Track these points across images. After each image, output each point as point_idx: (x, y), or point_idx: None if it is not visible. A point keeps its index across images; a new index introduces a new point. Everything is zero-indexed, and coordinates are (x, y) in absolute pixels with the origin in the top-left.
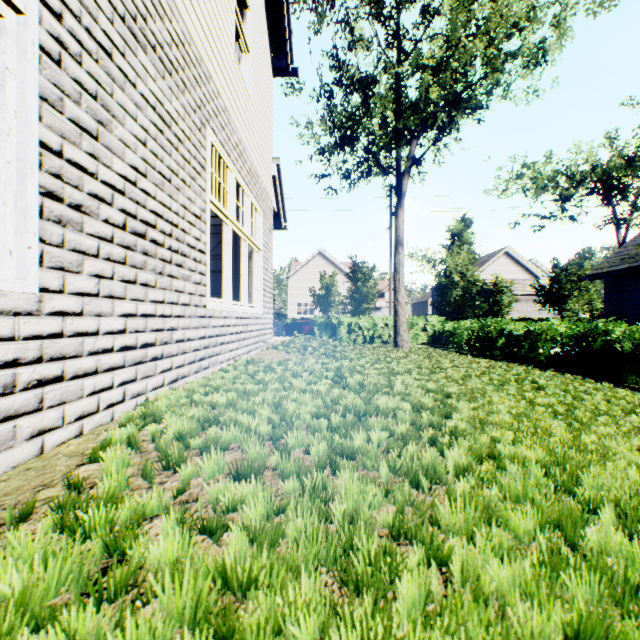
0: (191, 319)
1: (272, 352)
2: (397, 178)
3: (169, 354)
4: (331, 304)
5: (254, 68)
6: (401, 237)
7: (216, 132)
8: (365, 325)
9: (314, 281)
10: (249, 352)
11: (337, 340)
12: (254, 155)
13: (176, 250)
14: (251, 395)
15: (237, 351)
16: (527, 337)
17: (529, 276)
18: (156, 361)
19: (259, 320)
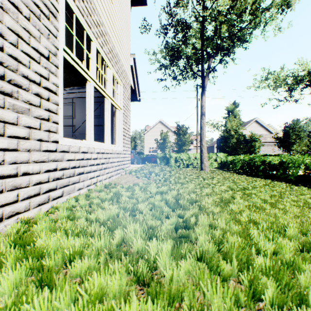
0: (31, 153)
1: (128, 176)
2: (202, 78)
3: None
4: (166, 147)
5: None
6: (204, 110)
7: None
8: (184, 158)
9: (157, 136)
10: (111, 177)
11: (169, 166)
12: (115, 43)
13: None
14: (42, 279)
15: (98, 177)
16: (281, 165)
17: (268, 133)
18: None
19: (120, 155)
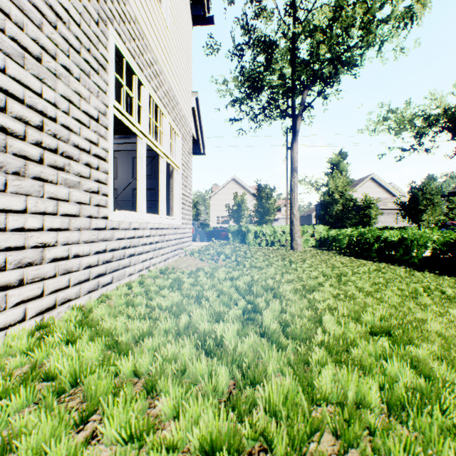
0: (81, 232)
1: (189, 258)
2: (292, 119)
3: (36, 277)
4: (241, 216)
5: (172, 3)
6: (295, 164)
7: (123, 37)
8: (267, 232)
9: (229, 200)
10: (166, 260)
11: (246, 244)
12: (172, 82)
13: (52, 148)
14: (121, 350)
15: (152, 260)
16: (401, 243)
17: (389, 195)
18: (5, 291)
19: (178, 230)
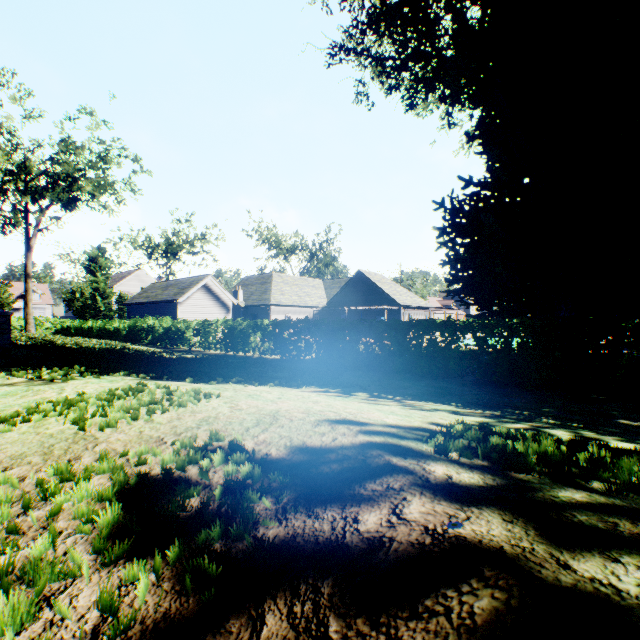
0: None
1: None
2: (28, 238)
3: None
4: None
5: None
6: (31, 273)
7: None
8: None
9: None
10: None
11: None
12: None
13: None
14: None
15: None
16: (91, 328)
17: None
18: None
19: None
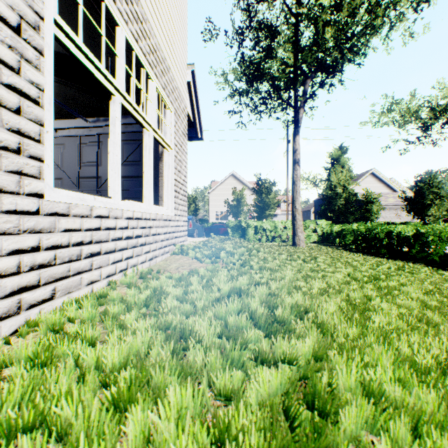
0: None
1: (182, 257)
2: (295, 109)
3: None
4: (241, 212)
5: None
6: (298, 157)
7: None
8: (268, 227)
9: (228, 195)
10: (153, 258)
11: (246, 239)
12: (161, 40)
13: None
14: None
15: (130, 260)
16: (417, 238)
17: (390, 191)
18: None
19: (169, 222)
